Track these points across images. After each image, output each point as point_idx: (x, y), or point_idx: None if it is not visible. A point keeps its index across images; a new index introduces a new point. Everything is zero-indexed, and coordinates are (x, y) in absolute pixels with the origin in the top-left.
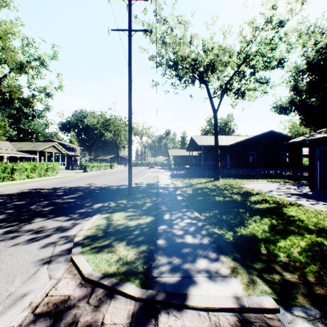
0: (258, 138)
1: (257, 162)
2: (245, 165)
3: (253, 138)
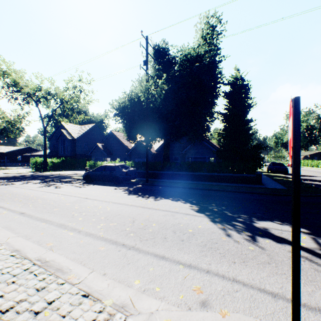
0: (23, 150)
1: (23, 160)
2: (16, 161)
3: (20, 149)
